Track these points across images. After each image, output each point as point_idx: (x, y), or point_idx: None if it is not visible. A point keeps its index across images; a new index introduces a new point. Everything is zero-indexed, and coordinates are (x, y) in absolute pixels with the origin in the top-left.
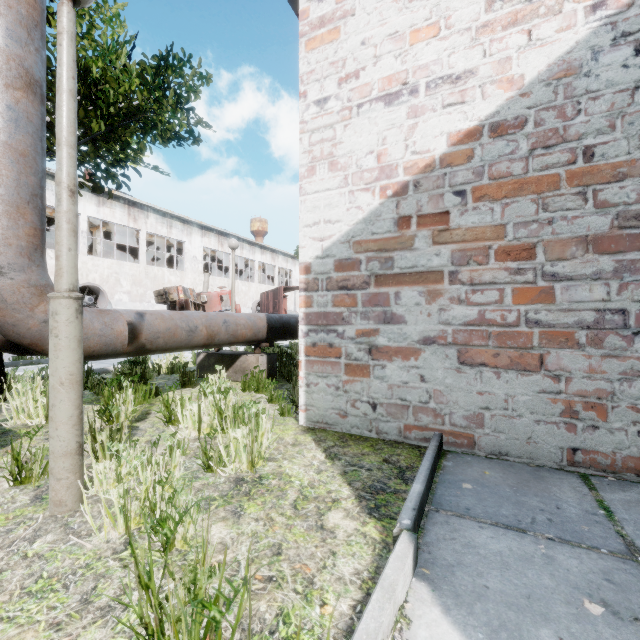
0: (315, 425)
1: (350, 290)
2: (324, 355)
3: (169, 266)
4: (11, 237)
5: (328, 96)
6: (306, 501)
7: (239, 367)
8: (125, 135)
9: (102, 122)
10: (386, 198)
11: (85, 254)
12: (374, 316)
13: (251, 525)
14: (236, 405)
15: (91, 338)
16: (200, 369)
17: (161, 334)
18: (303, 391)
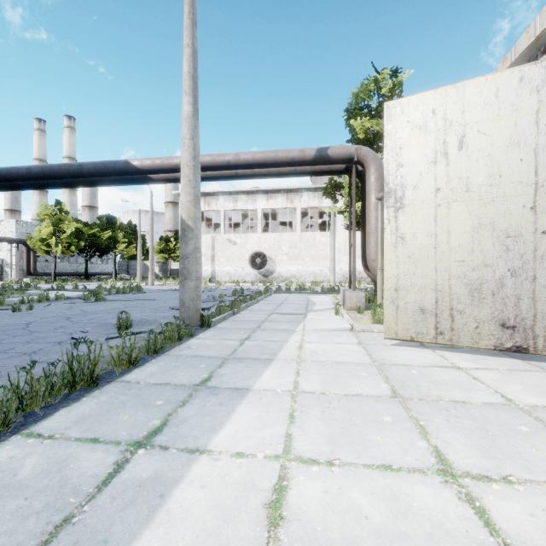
0: None
1: None
2: None
3: None
4: (376, 252)
5: None
6: None
7: None
8: None
9: None
10: None
11: None
12: None
13: None
14: None
15: None
16: None
17: None
18: None
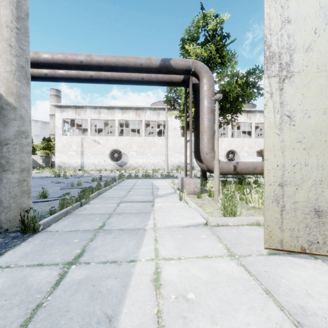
0: None
1: None
2: None
3: None
4: (208, 146)
5: None
6: None
7: None
8: (235, 105)
9: (229, 104)
10: None
11: (230, 137)
12: None
13: (250, 211)
14: None
15: (224, 169)
16: None
17: (243, 169)
18: None
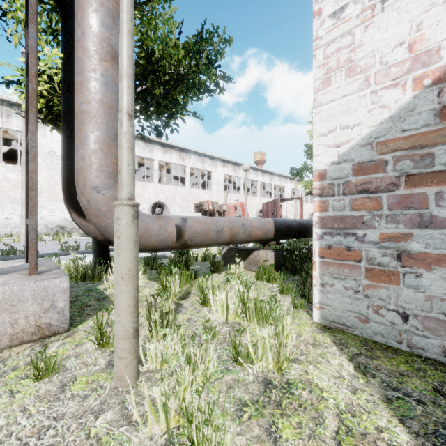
0: (330, 324)
1: (372, 193)
2: (340, 258)
3: (203, 188)
4: (103, 165)
5: (345, 4)
6: (351, 438)
7: (252, 259)
8: (175, 94)
9: (161, 87)
10: (422, 89)
11: (157, 183)
12: (405, 219)
13: None
14: (254, 295)
15: (152, 236)
16: (224, 259)
17: (198, 234)
18: (317, 290)
